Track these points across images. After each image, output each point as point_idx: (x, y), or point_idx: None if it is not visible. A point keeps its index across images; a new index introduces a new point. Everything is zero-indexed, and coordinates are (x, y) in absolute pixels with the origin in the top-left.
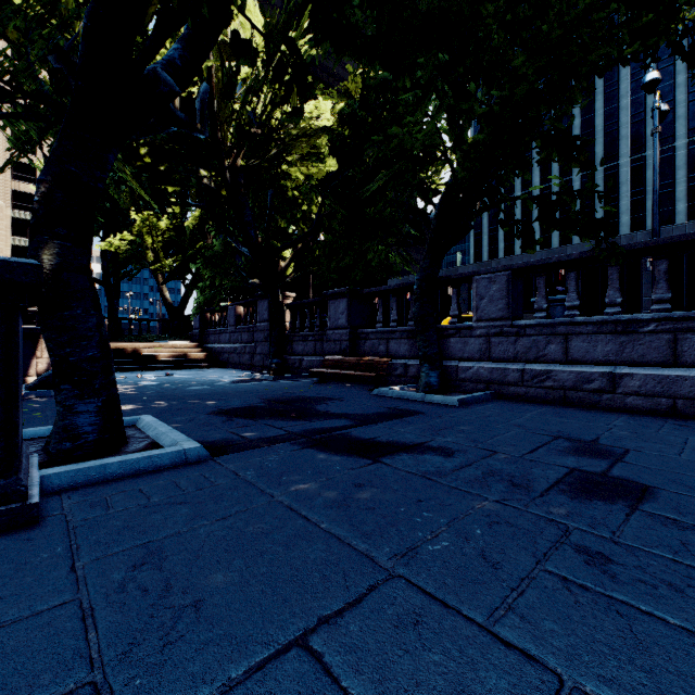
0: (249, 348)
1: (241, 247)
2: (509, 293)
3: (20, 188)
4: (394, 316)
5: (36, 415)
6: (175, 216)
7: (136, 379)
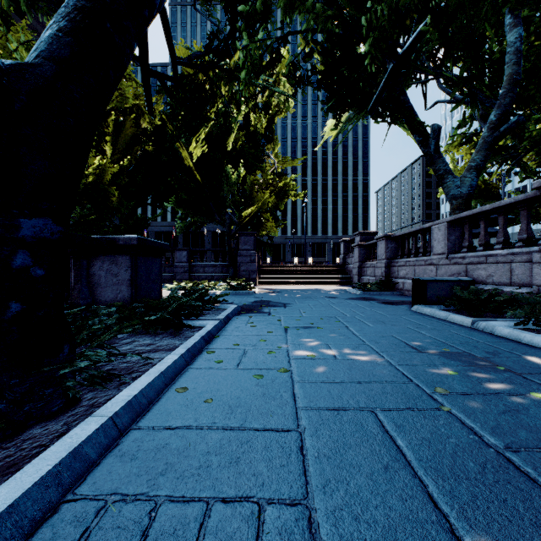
0: None
1: None
2: None
3: None
4: None
5: None
6: None
7: None
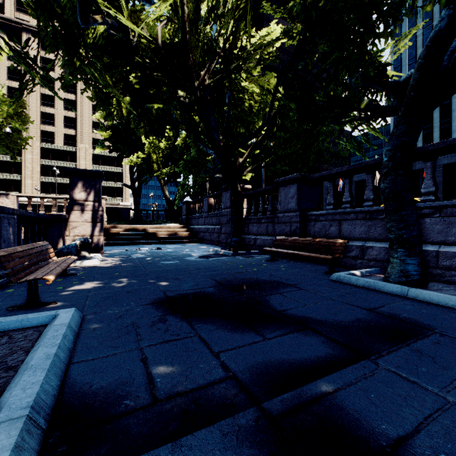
0: (216, 228)
1: (209, 149)
2: None
3: (96, 137)
4: (346, 198)
5: (6, 292)
6: (170, 138)
7: (134, 252)
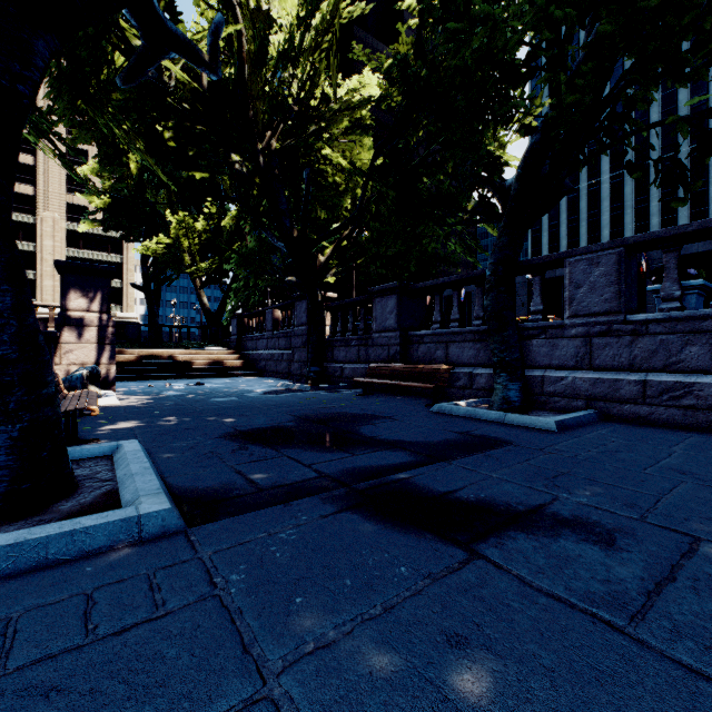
0: (286, 354)
1: (276, 241)
2: (621, 278)
3: (73, 201)
4: (455, 314)
5: None
6: (211, 216)
7: (163, 388)
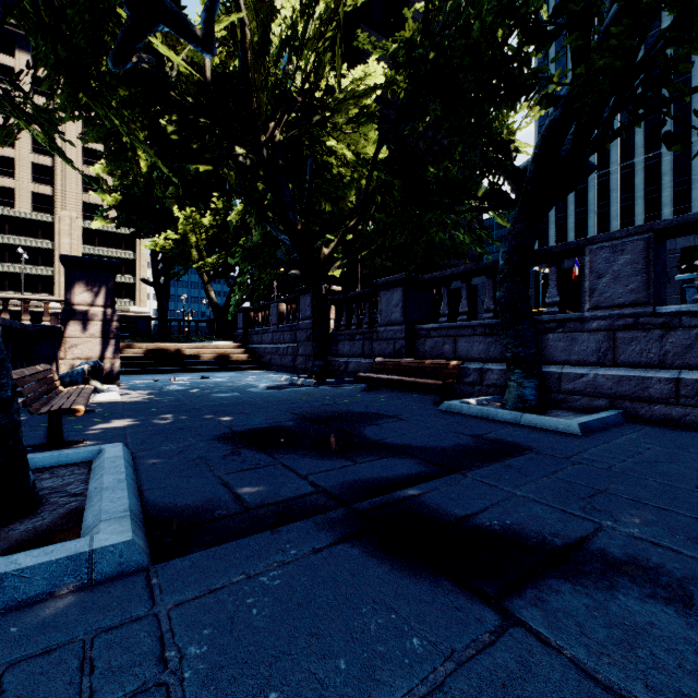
0: (291, 348)
1: (280, 234)
2: (649, 266)
3: (89, 200)
4: (464, 307)
5: None
6: (218, 211)
7: (167, 382)
